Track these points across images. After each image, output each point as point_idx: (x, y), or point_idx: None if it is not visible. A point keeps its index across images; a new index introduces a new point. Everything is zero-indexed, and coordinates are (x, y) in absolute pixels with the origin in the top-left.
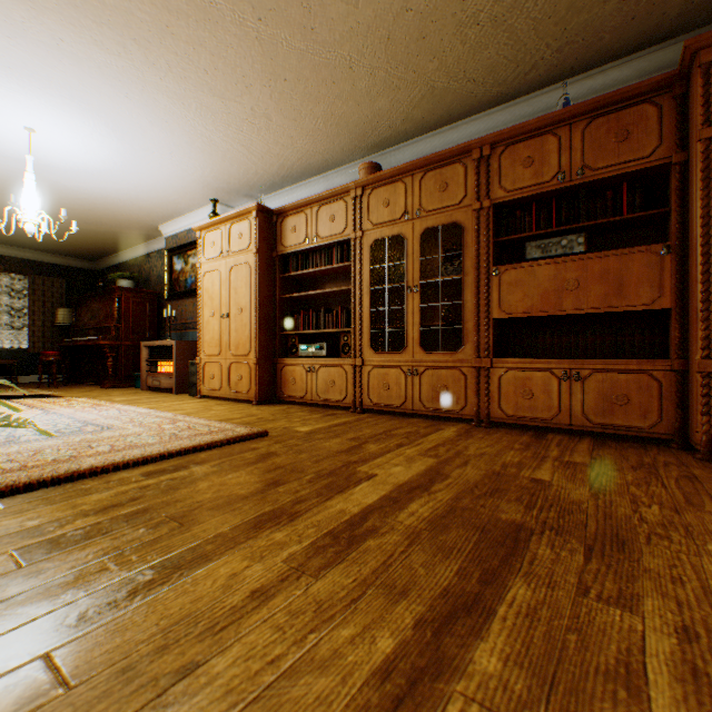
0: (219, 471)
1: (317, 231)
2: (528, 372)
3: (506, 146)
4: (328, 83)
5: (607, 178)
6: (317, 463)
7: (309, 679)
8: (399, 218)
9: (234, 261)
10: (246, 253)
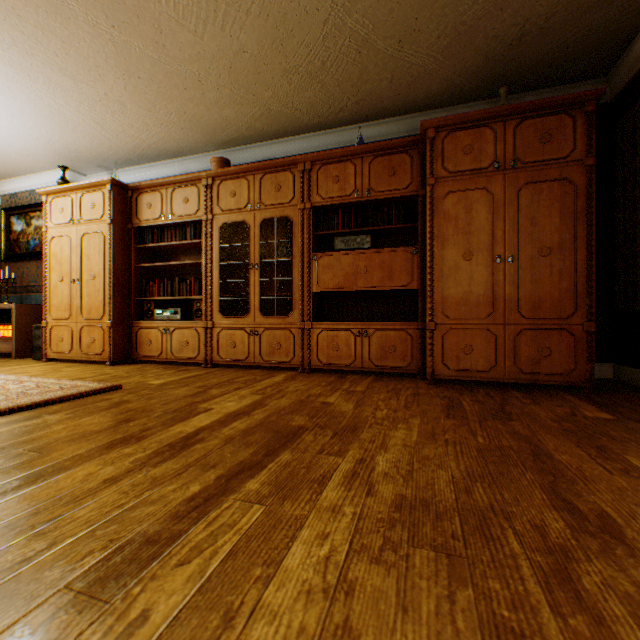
0: (74, 417)
1: (172, 210)
2: (337, 331)
3: (322, 165)
4: (181, 89)
5: (384, 199)
6: (166, 405)
7: (144, 508)
8: (244, 208)
9: (86, 229)
10: (100, 222)
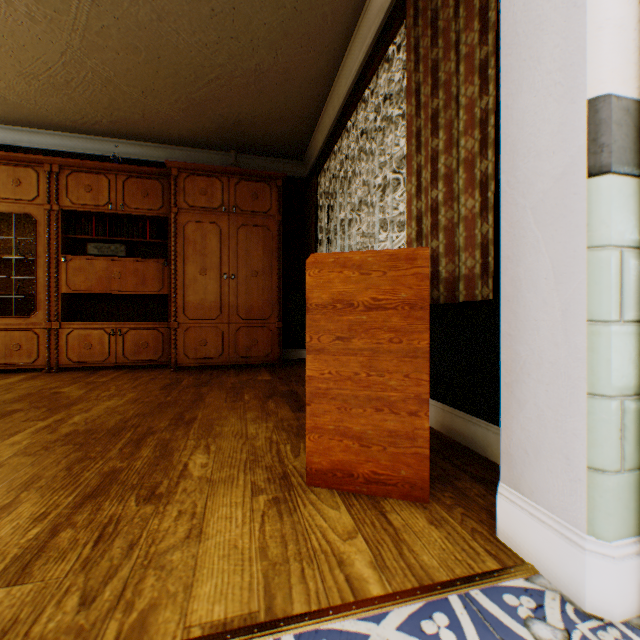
0: None
1: None
2: (91, 330)
3: (74, 171)
4: None
5: (140, 215)
6: None
7: None
8: None
9: None
10: None
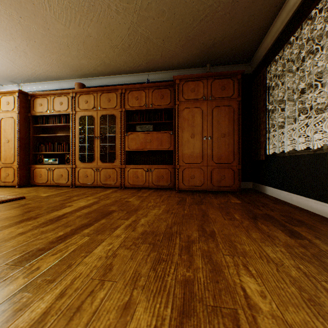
0: (0, 211)
1: (54, 108)
2: (137, 169)
3: (130, 91)
4: (58, 49)
5: (159, 109)
6: (49, 204)
7: (38, 241)
8: (92, 109)
9: (3, 115)
10: (12, 112)
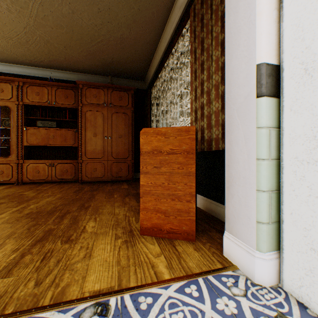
0: None
1: None
2: (39, 164)
3: (30, 85)
4: None
5: (63, 107)
6: None
7: None
8: None
9: None
10: None
